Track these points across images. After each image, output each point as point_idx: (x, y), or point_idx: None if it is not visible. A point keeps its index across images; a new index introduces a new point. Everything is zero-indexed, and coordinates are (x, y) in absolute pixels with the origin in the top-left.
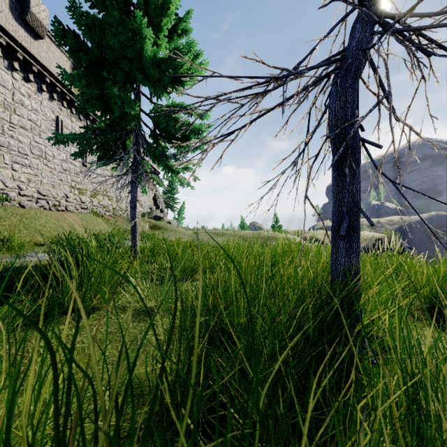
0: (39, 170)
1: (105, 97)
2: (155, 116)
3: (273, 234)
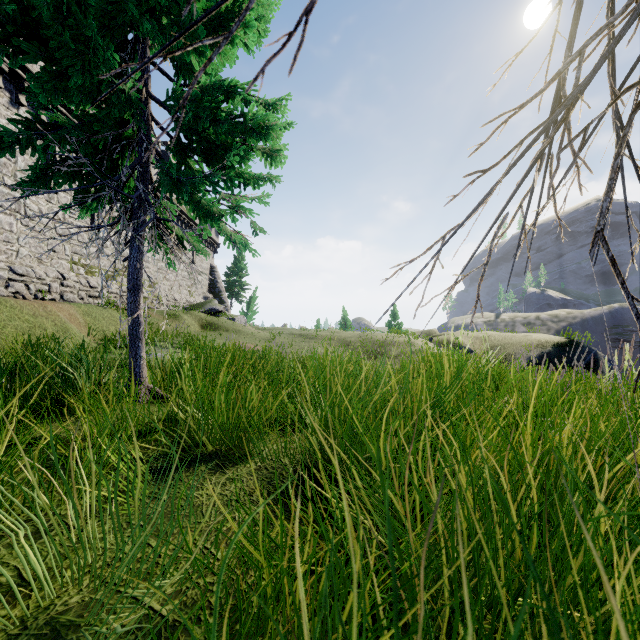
0: (14, 234)
1: (41, 31)
2: (176, 105)
3: (390, 336)
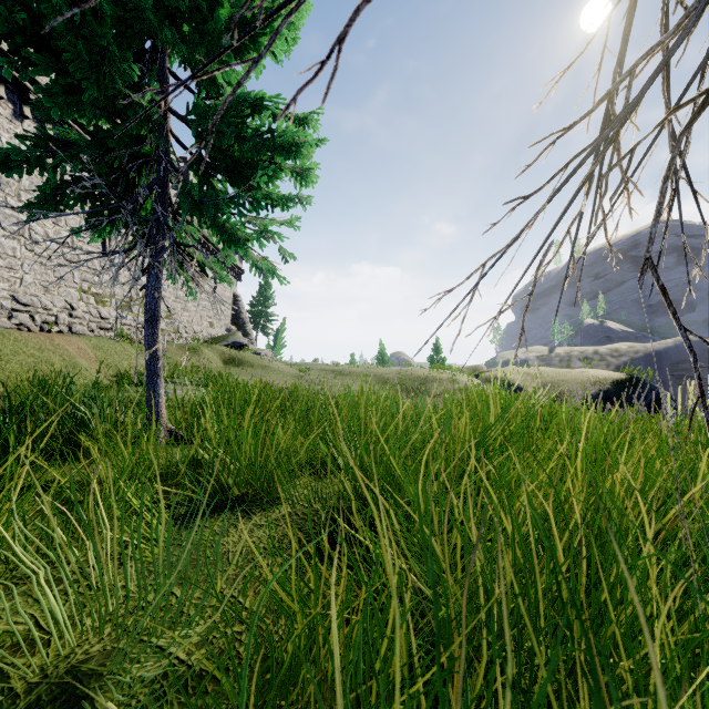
0: (17, 260)
1: (53, 41)
2: (197, 120)
3: (432, 373)
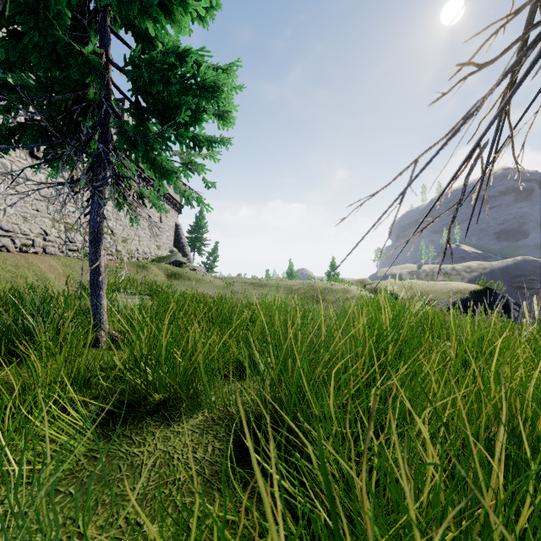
0: (1, 195)
1: None
2: (133, 70)
3: (329, 284)
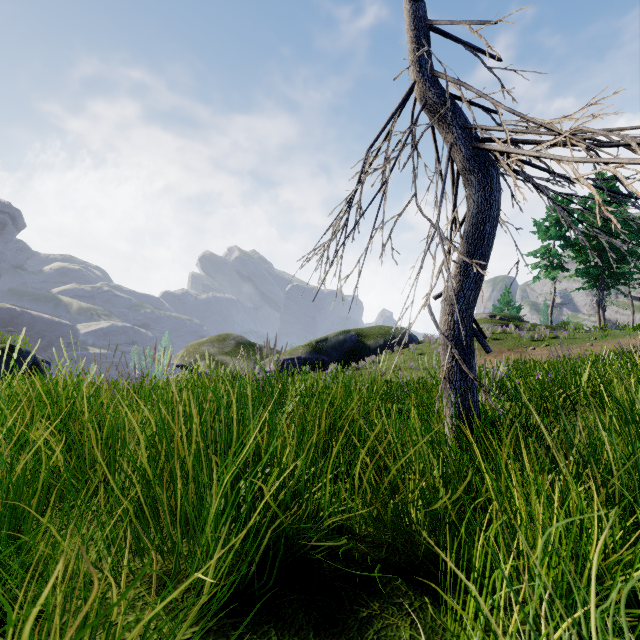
0: None
1: None
2: None
3: None
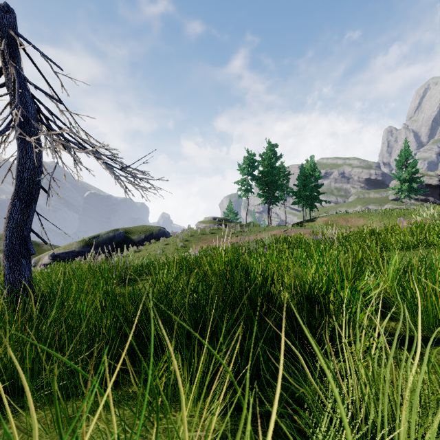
0: None
1: None
2: None
3: None
